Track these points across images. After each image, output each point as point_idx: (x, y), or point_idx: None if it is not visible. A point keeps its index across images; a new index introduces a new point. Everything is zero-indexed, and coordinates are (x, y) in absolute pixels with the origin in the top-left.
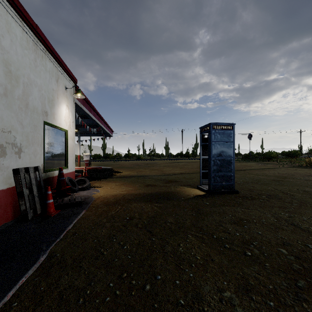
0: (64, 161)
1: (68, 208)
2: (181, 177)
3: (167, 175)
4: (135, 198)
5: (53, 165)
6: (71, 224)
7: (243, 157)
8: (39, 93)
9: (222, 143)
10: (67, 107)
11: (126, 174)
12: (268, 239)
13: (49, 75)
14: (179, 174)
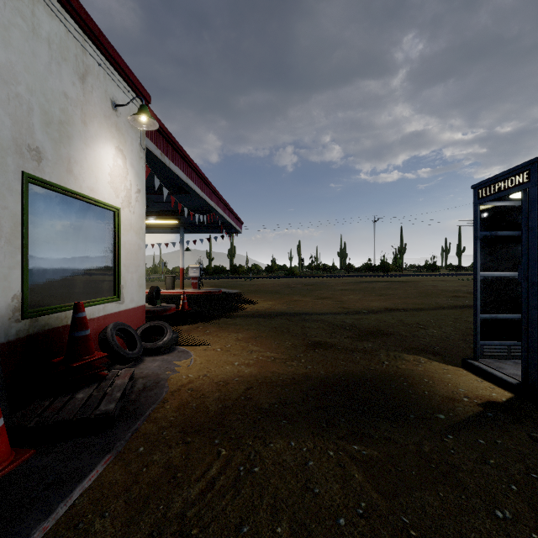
0: (109, 283)
1: (67, 438)
2: (393, 321)
3: (356, 313)
4: (280, 402)
5: (69, 294)
6: None
7: None
8: (3, 90)
9: None
10: (119, 152)
11: (264, 308)
12: None
13: (49, 53)
14: (384, 312)
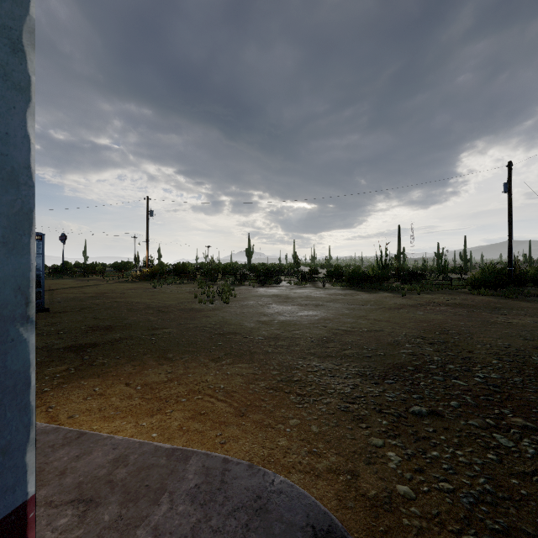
0: None
1: None
2: None
3: None
4: None
5: None
6: None
7: (52, 272)
8: None
9: None
10: None
11: None
12: (76, 326)
13: None
14: None
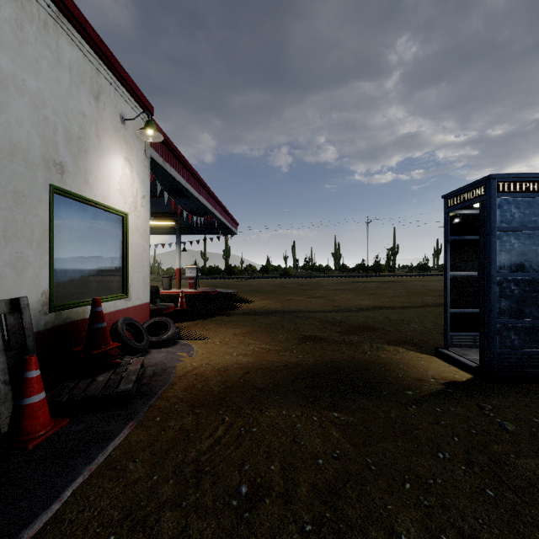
0: (118, 282)
1: (94, 411)
2: (380, 318)
3: (346, 310)
4: (273, 383)
5: (85, 291)
6: (53, 507)
7: None
8: (35, 114)
9: (525, 233)
10: (127, 162)
11: (259, 307)
12: None
13: (70, 78)
14: (372, 310)
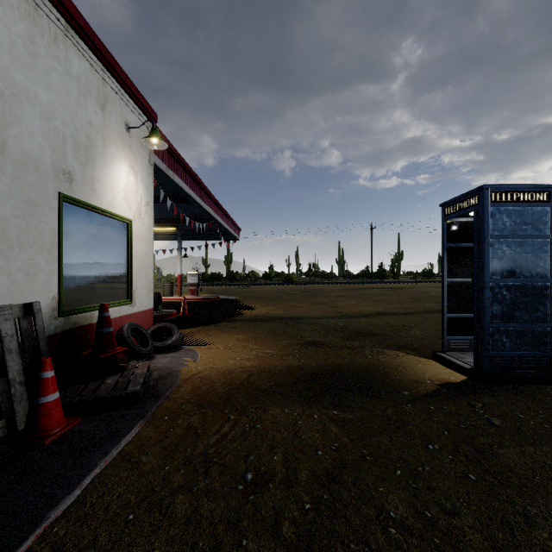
0: (123, 288)
1: (105, 411)
2: (382, 324)
3: (349, 317)
4: (276, 385)
5: (92, 296)
6: (74, 493)
7: None
8: (46, 125)
9: (516, 241)
10: (132, 169)
11: (262, 313)
12: None
13: (78, 89)
14: (375, 316)
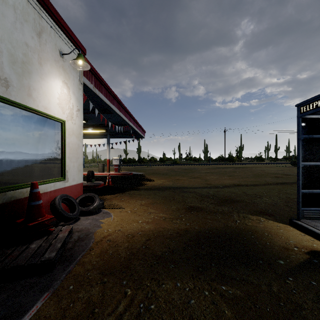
0: (58, 169)
1: (20, 278)
2: (239, 193)
3: (215, 187)
4: (169, 251)
5: (29, 176)
6: None
7: None
8: None
9: None
10: (65, 84)
11: (158, 184)
12: None
13: (15, 15)
14: (233, 187)
